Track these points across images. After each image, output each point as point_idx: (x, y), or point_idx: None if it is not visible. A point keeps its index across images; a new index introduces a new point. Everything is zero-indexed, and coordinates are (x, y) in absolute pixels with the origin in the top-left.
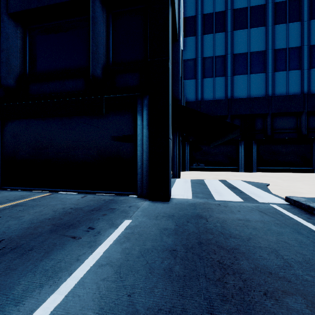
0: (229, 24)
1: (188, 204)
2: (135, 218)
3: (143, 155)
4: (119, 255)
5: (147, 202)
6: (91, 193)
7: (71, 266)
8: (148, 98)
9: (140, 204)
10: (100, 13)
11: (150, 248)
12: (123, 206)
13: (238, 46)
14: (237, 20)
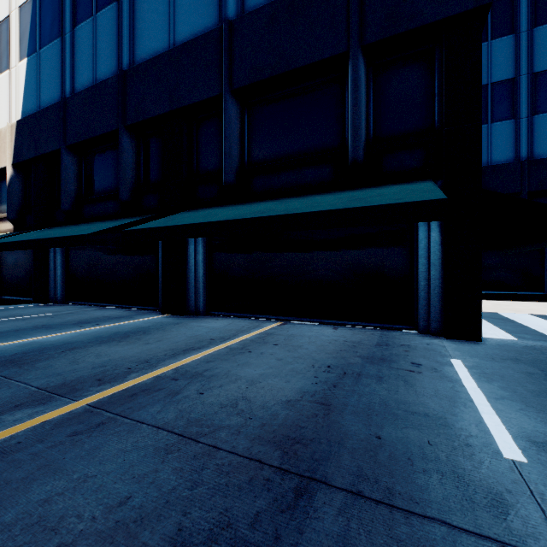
0: (524, 17)
1: (523, 347)
2: (460, 358)
3: (431, 271)
4: (505, 392)
5: (446, 340)
6: (338, 325)
7: (458, 395)
8: (440, 185)
9: (438, 342)
10: (362, 70)
11: (539, 390)
12: (417, 343)
13: (546, 55)
14: (544, 6)
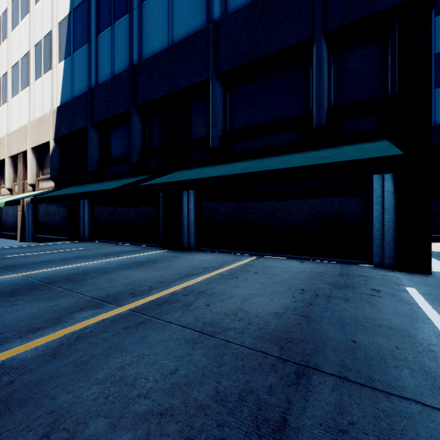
0: None
1: None
2: (414, 287)
3: (385, 215)
4: None
5: (399, 273)
6: (303, 259)
7: (416, 314)
8: (393, 143)
9: (392, 274)
10: (325, 52)
11: None
12: (374, 275)
13: None
14: None
